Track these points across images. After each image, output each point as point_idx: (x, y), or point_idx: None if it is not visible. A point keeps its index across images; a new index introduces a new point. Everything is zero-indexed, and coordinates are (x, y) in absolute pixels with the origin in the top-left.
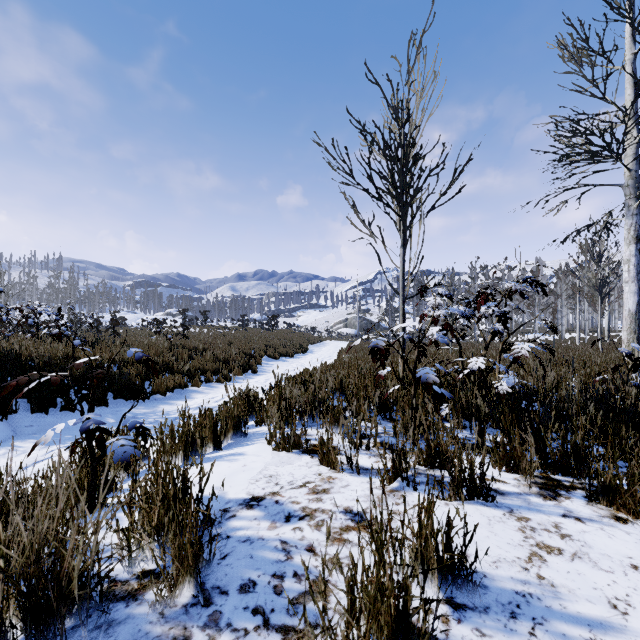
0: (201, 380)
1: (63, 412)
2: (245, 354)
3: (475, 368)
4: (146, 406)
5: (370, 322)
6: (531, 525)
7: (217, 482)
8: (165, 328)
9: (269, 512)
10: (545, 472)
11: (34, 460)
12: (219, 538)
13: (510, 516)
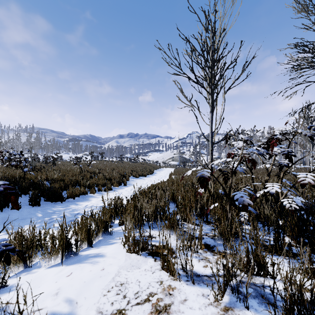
0: (95, 190)
1: (12, 210)
2: (121, 175)
3: (273, 191)
4: (62, 205)
5: (185, 158)
6: None
7: (76, 291)
8: (82, 161)
9: None
10: None
11: None
12: None
13: None
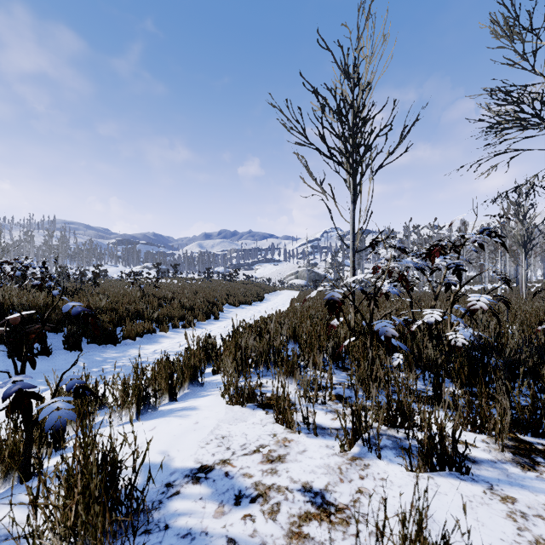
0: (168, 326)
1: (39, 356)
2: (209, 302)
3: (432, 320)
4: (116, 350)
5: (317, 274)
6: (520, 509)
7: (165, 444)
8: (141, 279)
9: (217, 489)
10: (512, 432)
11: (2, 405)
12: (155, 529)
13: (492, 495)
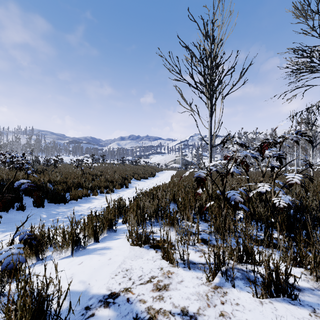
0: (97, 192)
1: (17, 211)
2: (122, 177)
3: (263, 190)
4: (65, 207)
5: (187, 161)
6: None
7: (87, 275)
8: (83, 164)
9: (121, 312)
10: None
11: None
12: None
13: (316, 317)
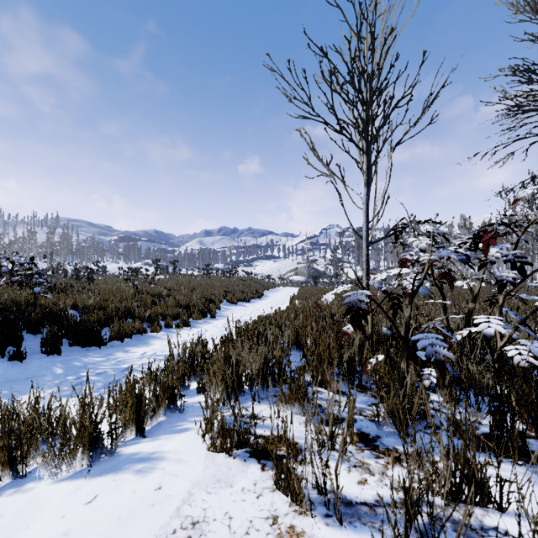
0: (161, 325)
1: (10, 362)
2: (206, 299)
3: (490, 332)
4: (100, 354)
5: (317, 271)
6: None
7: None
8: (140, 276)
9: None
10: None
11: None
12: None
13: None
